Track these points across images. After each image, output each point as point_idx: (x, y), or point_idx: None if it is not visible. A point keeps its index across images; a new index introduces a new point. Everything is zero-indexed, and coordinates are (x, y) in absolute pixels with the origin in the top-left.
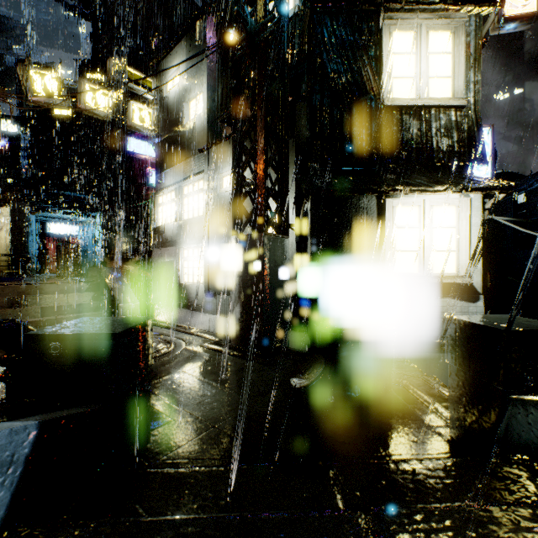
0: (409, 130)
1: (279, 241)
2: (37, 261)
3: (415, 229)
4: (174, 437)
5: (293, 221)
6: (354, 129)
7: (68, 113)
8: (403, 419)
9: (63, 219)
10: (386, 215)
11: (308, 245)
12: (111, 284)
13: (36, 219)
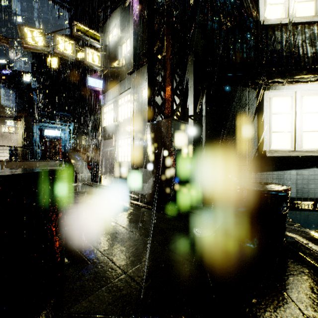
0: (280, 43)
1: (182, 126)
2: (39, 152)
3: (288, 115)
4: (86, 283)
5: (191, 114)
6: (237, 45)
7: (56, 66)
8: (311, 276)
9: (54, 128)
10: (264, 104)
11: (203, 130)
12: (73, 162)
13: (38, 128)
